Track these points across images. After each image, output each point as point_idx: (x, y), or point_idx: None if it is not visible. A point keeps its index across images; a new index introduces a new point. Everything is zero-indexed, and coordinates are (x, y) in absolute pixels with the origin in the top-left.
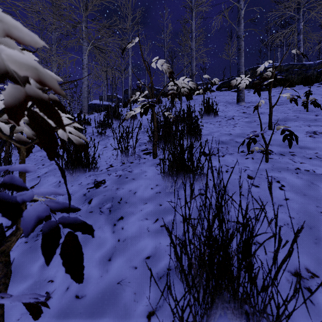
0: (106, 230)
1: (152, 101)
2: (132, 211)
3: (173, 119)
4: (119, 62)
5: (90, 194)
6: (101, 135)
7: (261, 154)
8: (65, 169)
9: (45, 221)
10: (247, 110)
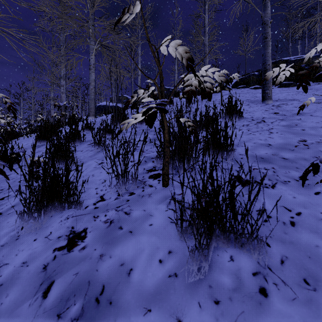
0: None
1: (161, 102)
2: None
3: (193, 129)
4: (129, 62)
5: (53, 268)
6: (99, 145)
7: None
8: (24, 213)
9: None
10: (278, 110)
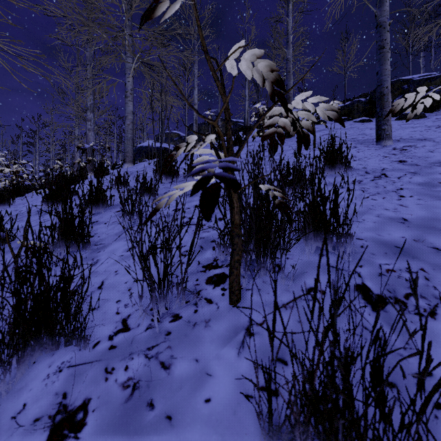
0: None
1: (227, 166)
2: None
3: (282, 202)
4: (181, 85)
5: None
6: (131, 214)
7: None
8: None
9: None
10: (404, 156)
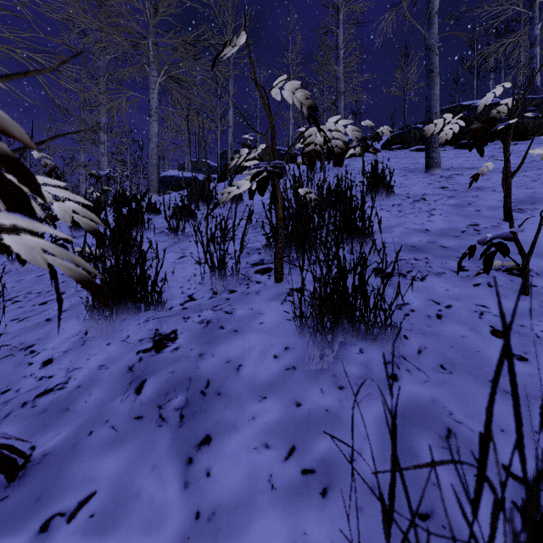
0: (168, 476)
1: (274, 165)
2: (231, 420)
3: (316, 203)
4: (213, 104)
5: (142, 368)
6: (176, 232)
7: (505, 274)
8: (93, 309)
9: (5, 474)
10: (448, 183)
